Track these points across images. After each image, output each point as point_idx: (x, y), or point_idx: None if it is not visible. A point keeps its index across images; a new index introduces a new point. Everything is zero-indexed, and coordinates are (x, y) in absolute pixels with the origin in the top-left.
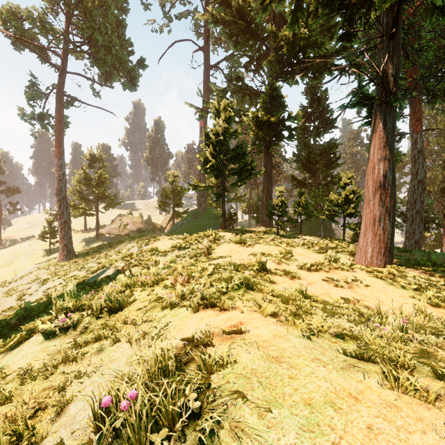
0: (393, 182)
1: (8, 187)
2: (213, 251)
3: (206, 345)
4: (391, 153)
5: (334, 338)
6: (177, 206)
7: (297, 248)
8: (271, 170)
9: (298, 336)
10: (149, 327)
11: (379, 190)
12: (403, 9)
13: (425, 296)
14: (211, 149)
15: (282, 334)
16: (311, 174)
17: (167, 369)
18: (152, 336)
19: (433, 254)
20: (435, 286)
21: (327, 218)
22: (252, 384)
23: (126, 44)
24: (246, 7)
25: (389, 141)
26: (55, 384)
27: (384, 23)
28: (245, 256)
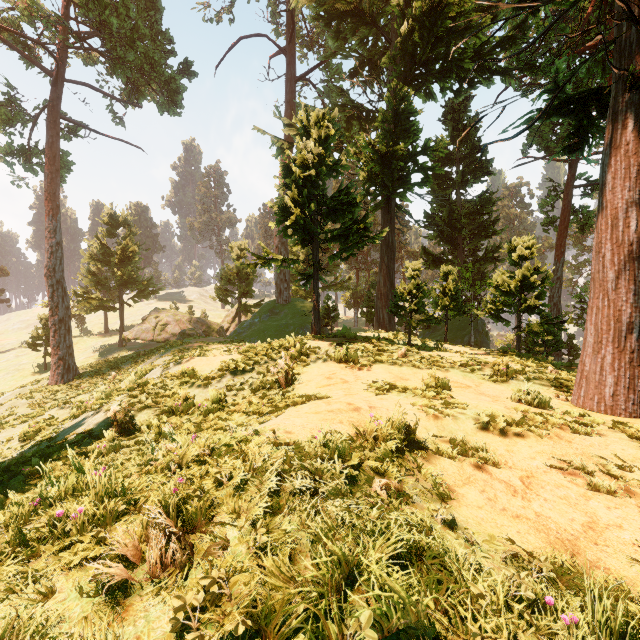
0: None
1: None
2: (297, 377)
3: None
4: None
5: None
6: (245, 295)
7: (453, 372)
8: (393, 237)
9: None
10: None
11: (628, 260)
12: None
13: None
14: (293, 191)
15: None
16: (453, 247)
17: None
18: None
19: None
20: None
21: (490, 315)
22: None
23: (162, 39)
24: None
25: None
26: None
27: None
28: (359, 393)
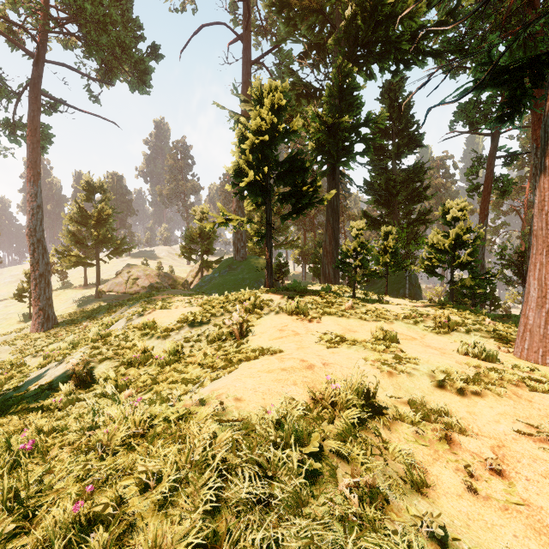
0: None
1: None
2: (251, 329)
3: None
4: None
5: None
6: (207, 253)
7: (397, 324)
8: (337, 201)
9: None
10: None
11: None
12: None
13: None
14: (247, 156)
15: None
16: (390, 210)
17: None
18: None
19: None
20: None
21: (425, 271)
22: None
23: (132, 26)
24: None
25: None
26: None
27: None
28: (310, 346)
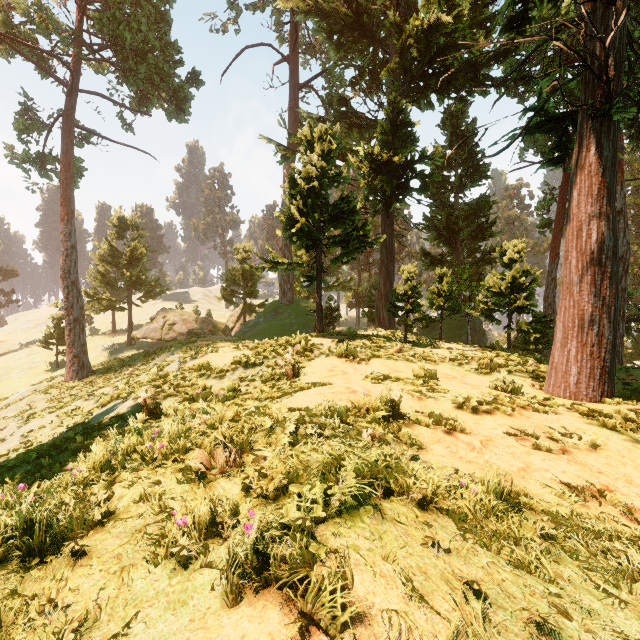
0: (615, 253)
1: None
2: (302, 370)
3: None
4: (611, 202)
5: None
6: (250, 296)
7: (442, 365)
8: (392, 240)
9: None
10: None
11: (590, 266)
12: None
13: None
14: (298, 202)
15: None
16: (452, 248)
17: None
18: None
19: None
20: None
21: (482, 315)
22: None
23: (170, 50)
24: None
25: (607, 182)
26: None
27: None
28: (357, 382)
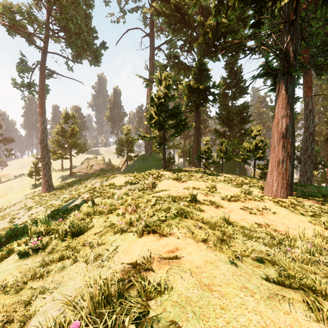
0: (293, 133)
1: (5, 138)
2: (156, 185)
3: (147, 270)
4: (291, 111)
5: (255, 262)
6: (130, 151)
7: (220, 183)
8: (200, 124)
9: (225, 261)
10: (103, 249)
11: (282, 139)
12: (300, 2)
13: (320, 221)
14: (154, 108)
15: (212, 260)
16: (230, 128)
17: (110, 297)
18: (104, 257)
19: (322, 188)
20: (326, 213)
21: (242, 161)
22: (187, 314)
23: (92, 31)
24: (181, 3)
25: (290, 102)
26: (23, 298)
27: (286, 13)
28: (181, 190)
